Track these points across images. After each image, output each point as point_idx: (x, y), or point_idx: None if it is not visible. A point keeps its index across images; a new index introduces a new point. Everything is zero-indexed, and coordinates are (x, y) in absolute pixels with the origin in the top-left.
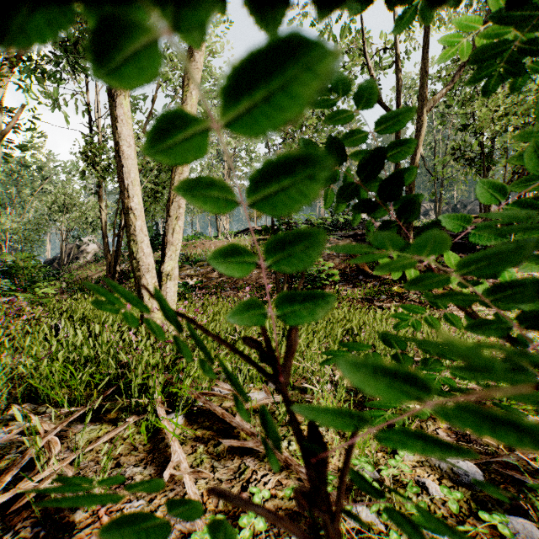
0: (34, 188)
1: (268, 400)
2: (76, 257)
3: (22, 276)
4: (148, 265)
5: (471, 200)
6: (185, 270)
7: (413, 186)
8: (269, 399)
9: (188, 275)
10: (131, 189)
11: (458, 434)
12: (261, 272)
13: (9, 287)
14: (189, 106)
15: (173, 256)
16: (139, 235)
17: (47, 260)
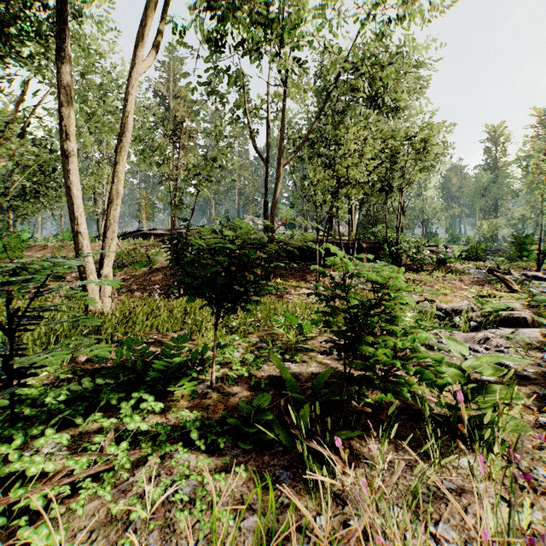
0: None
1: (182, 333)
2: None
3: None
4: (92, 270)
5: None
6: (70, 274)
7: (274, 215)
8: (183, 333)
9: (75, 279)
10: (80, 219)
11: (260, 336)
12: (156, 275)
13: None
14: (121, 166)
15: (109, 264)
16: (85, 250)
17: None
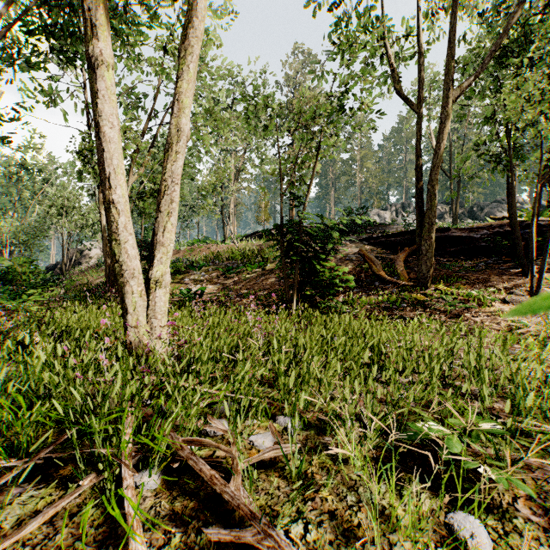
0: (36, 191)
1: (275, 452)
2: (78, 262)
3: (19, 282)
4: (133, 270)
5: (488, 203)
6: (189, 276)
7: (435, 183)
8: (277, 450)
9: (191, 281)
10: (112, 178)
11: (547, 511)
12: (269, 278)
13: (2, 294)
14: (183, 81)
15: (163, 259)
16: (121, 234)
17: (49, 265)
